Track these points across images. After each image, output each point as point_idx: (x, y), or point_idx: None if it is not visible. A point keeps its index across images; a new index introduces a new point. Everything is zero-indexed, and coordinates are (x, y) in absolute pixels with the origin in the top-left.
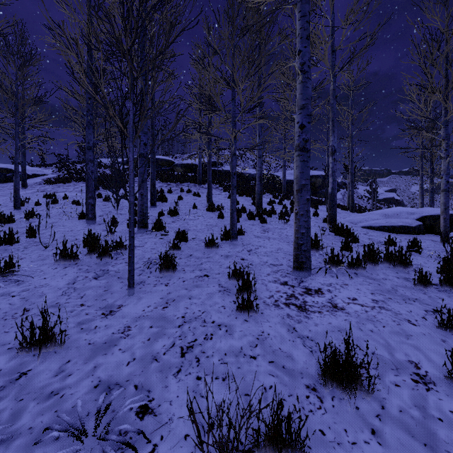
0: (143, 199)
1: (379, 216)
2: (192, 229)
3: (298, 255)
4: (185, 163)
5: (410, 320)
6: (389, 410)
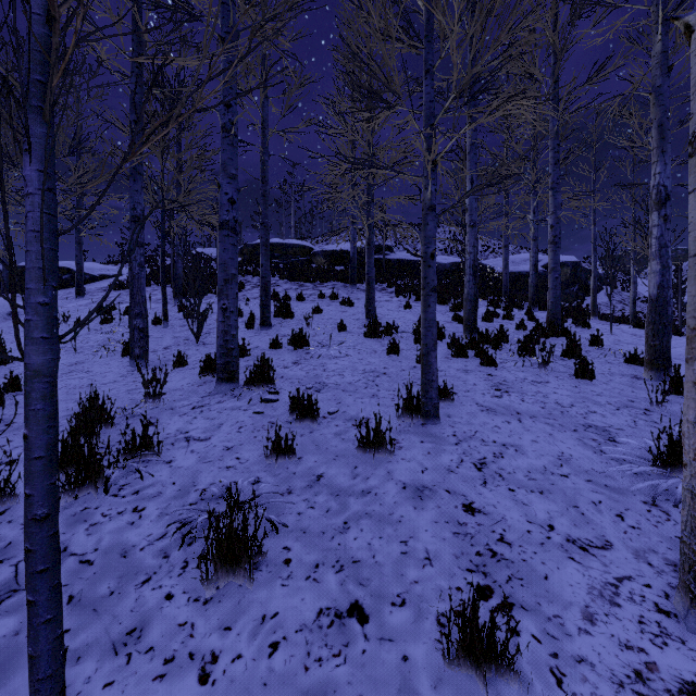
0: (227, 319)
1: None
2: (331, 384)
3: None
4: (329, 250)
5: None
6: None
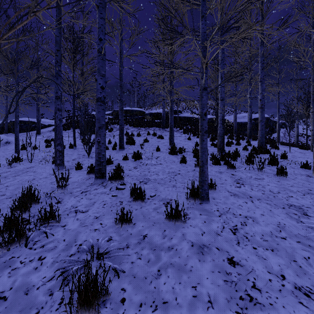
0: (100, 146)
1: None
2: (152, 179)
3: None
4: (152, 112)
5: None
6: None
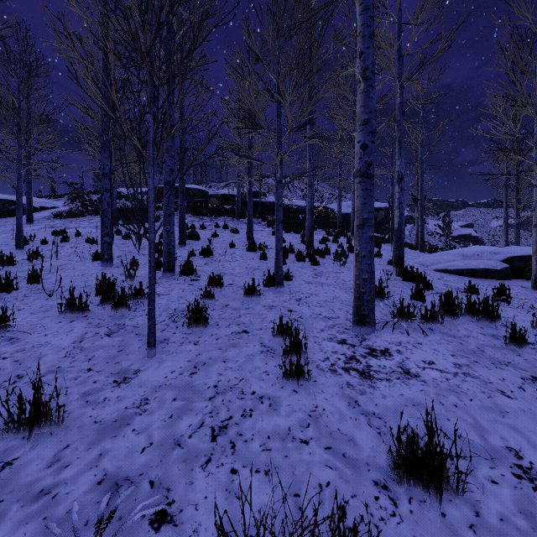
0: (169, 236)
1: (456, 257)
2: (228, 273)
3: (359, 306)
4: (221, 194)
5: (503, 392)
6: (486, 519)
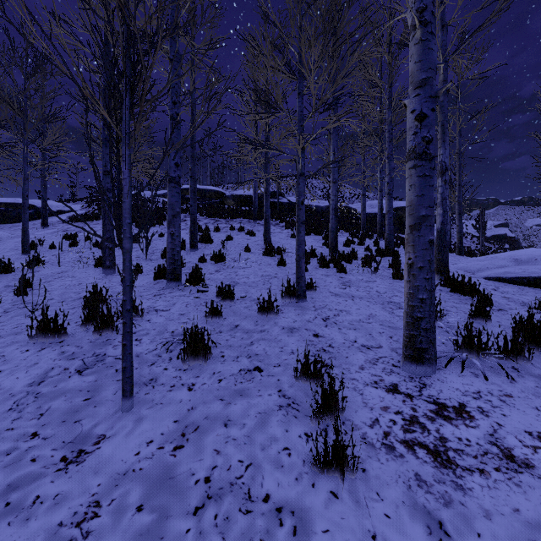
0: (174, 240)
1: (508, 262)
2: (241, 282)
3: (414, 336)
4: (237, 195)
5: None
6: None
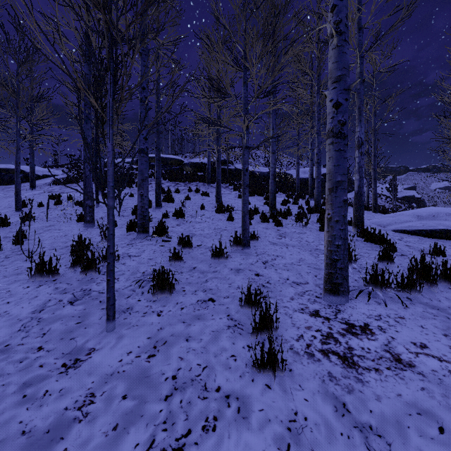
0: (143, 200)
1: (411, 218)
2: (198, 234)
3: (332, 274)
4: (194, 162)
5: None
6: None
